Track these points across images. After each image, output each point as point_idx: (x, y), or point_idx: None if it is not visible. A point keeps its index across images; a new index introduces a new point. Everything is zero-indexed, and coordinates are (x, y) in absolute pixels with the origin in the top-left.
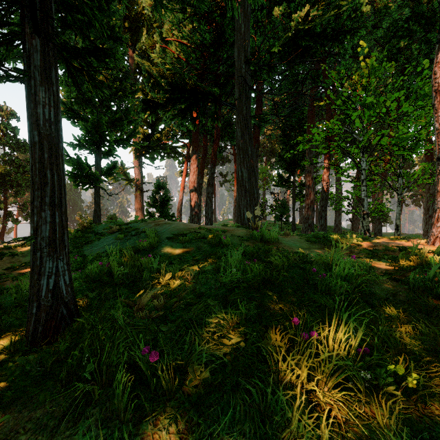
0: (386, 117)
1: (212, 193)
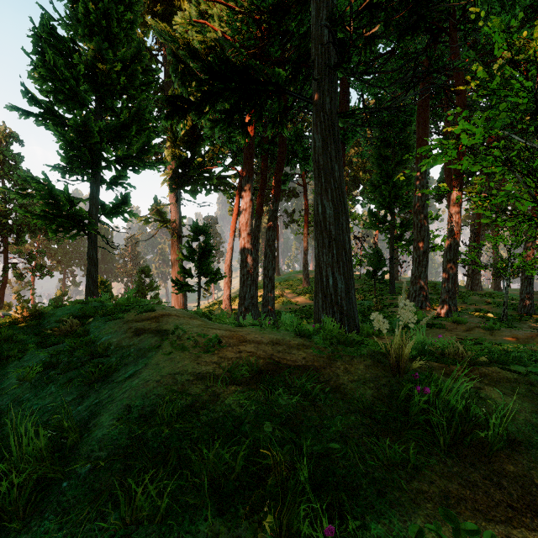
0: (534, 124)
1: (273, 240)
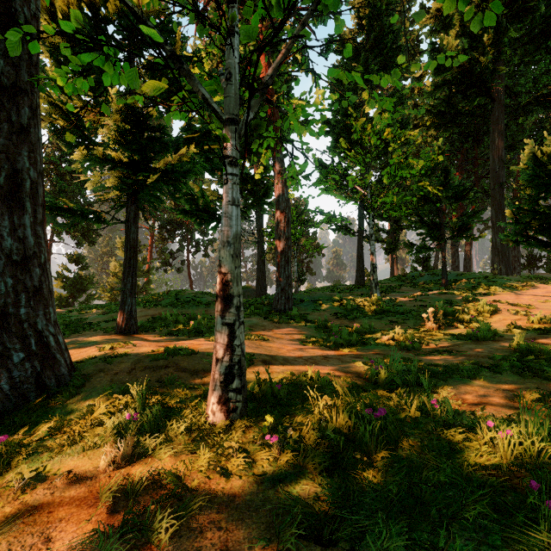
0: None
1: (469, 251)
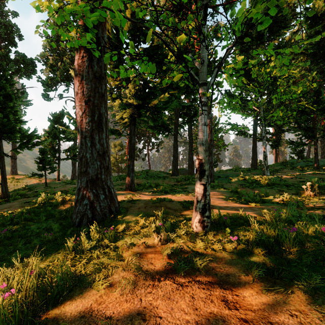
0: None
1: None
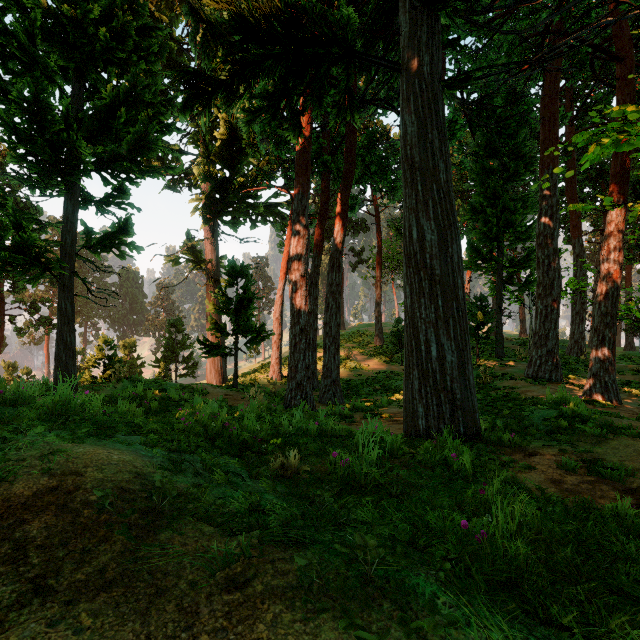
0: None
1: (338, 284)
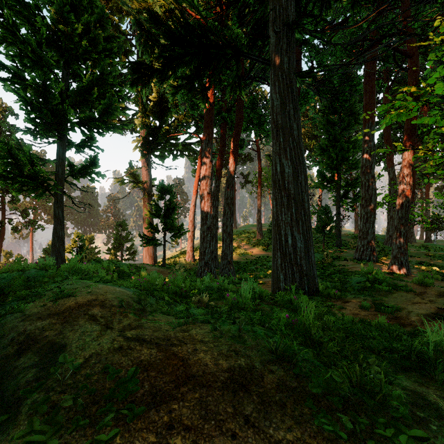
0: None
1: (231, 198)
